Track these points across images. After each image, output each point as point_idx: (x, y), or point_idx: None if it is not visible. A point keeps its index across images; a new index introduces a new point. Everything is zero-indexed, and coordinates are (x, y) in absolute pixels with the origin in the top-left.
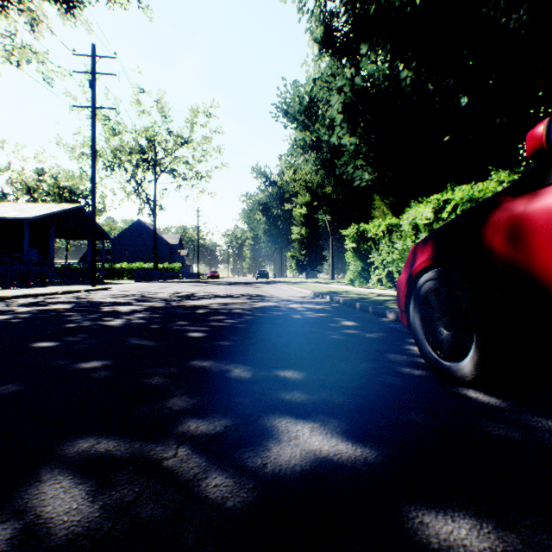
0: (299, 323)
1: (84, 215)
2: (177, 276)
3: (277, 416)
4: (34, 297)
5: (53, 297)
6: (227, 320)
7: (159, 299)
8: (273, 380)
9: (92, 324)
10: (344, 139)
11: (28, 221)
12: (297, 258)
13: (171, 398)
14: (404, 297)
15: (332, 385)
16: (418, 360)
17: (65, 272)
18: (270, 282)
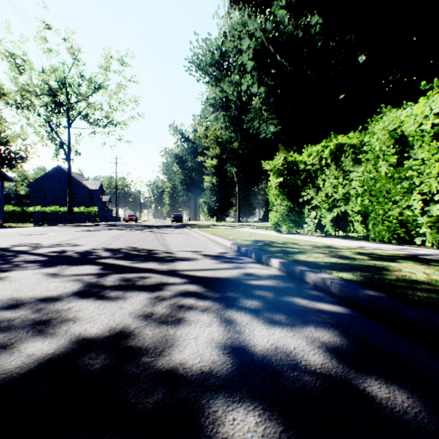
0: None
1: None
2: (93, 219)
3: None
4: None
5: None
6: None
7: None
8: None
9: None
10: (254, 88)
11: None
12: (208, 203)
13: None
14: None
15: None
16: None
17: None
18: (182, 225)
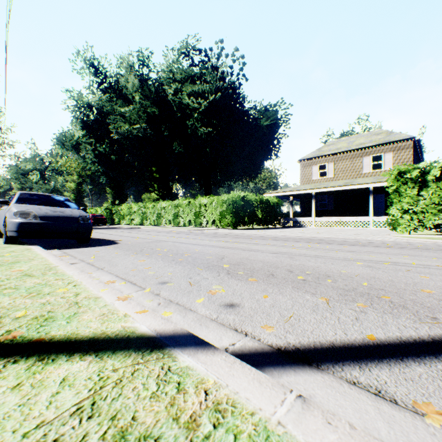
0: None
1: None
2: None
3: None
4: None
5: None
6: None
7: None
8: None
9: None
10: (93, 168)
11: None
12: None
13: None
14: None
15: None
16: None
17: None
18: None
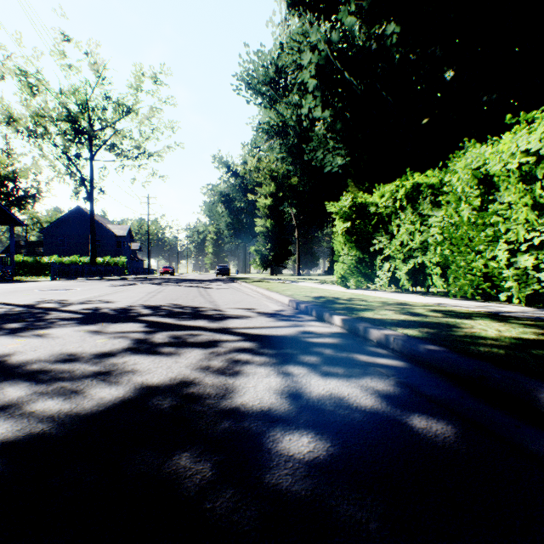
0: None
1: None
2: (121, 272)
3: None
4: None
5: None
6: None
7: None
8: None
9: None
10: (317, 111)
11: None
12: (261, 252)
13: None
14: None
15: None
16: None
17: None
18: (229, 279)
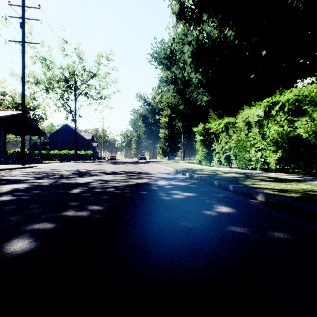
0: (170, 209)
1: (26, 119)
2: (89, 158)
3: None
4: None
5: None
6: (91, 205)
7: (56, 176)
8: None
9: None
10: (192, 74)
11: None
12: (163, 147)
13: None
14: None
15: None
16: None
17: (12, 156)
18: (146, 162)
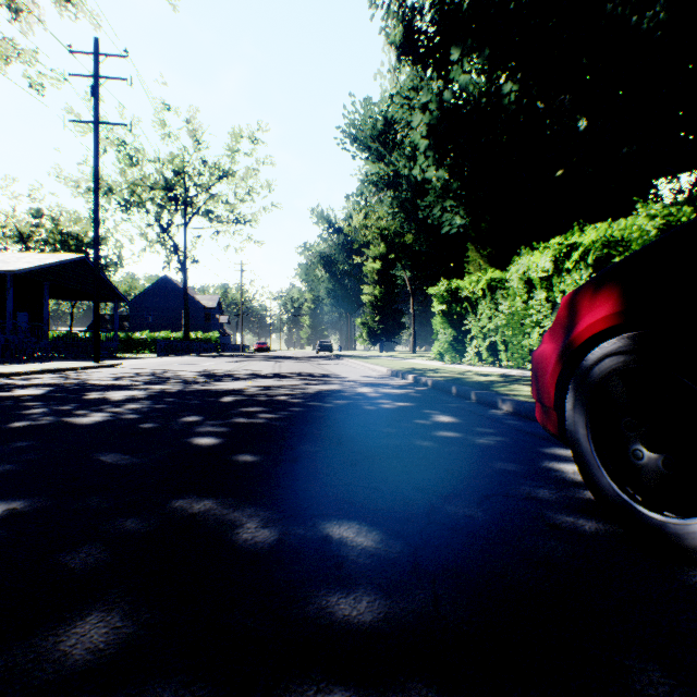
0: (371, 418)
1: (90, 268)
2: (214, 348)
3: (312, 688)
4: (5, 378)
5: (31, 377)
6: (262, 414)
7: (178, 381)
8: (318, 553)
9: (52, 422)
10: (429, 172)
11: (13, 275)
12: (368, 325)
13: (83, 616)
14: (553, 385)
15: (435, 565)
16: (579, 496)
17: (63, 344)
18: (334, 356)
